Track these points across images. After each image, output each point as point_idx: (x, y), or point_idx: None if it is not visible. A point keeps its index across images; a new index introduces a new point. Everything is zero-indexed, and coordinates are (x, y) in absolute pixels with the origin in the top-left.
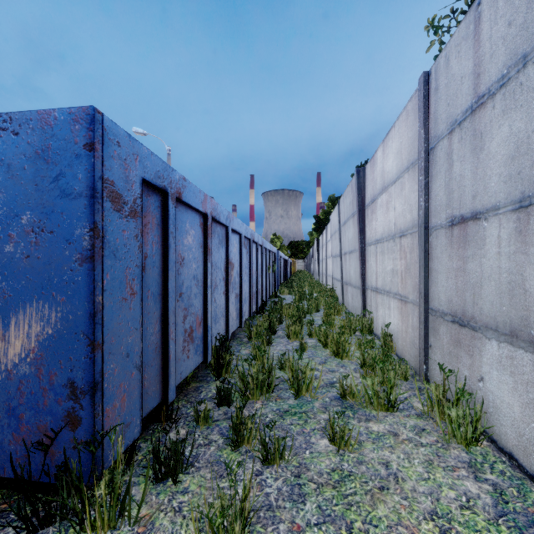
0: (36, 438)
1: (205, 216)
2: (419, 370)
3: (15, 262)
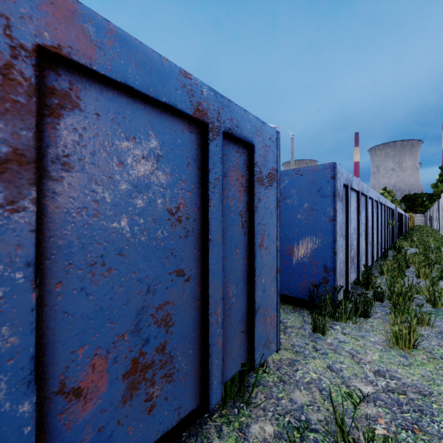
0: (310, 285)
1: (358, 192)
2: None
3: (301, 221)
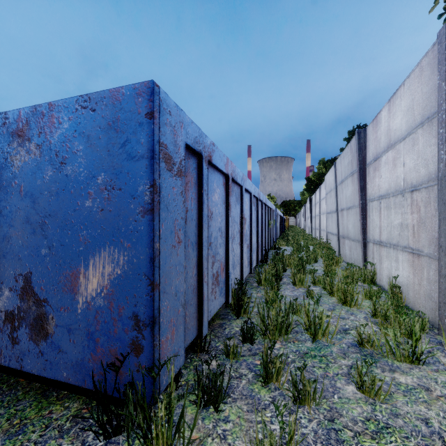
0: (108, 359)
1: (227, 177)
2: (438, 324)
3: (93, 214)
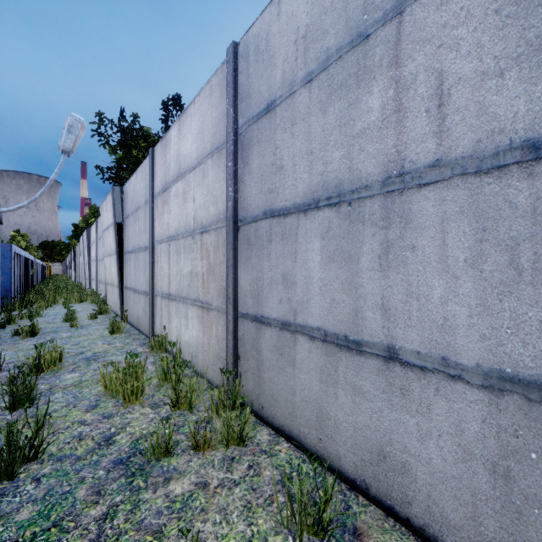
0: None
1: (17, 254)
2: None
3: None
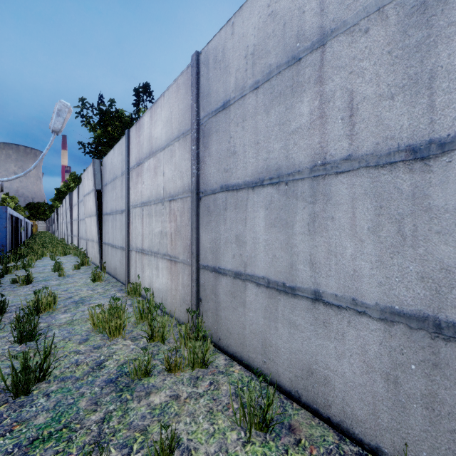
0: None
1: (11, 215)
2: None
3: None
